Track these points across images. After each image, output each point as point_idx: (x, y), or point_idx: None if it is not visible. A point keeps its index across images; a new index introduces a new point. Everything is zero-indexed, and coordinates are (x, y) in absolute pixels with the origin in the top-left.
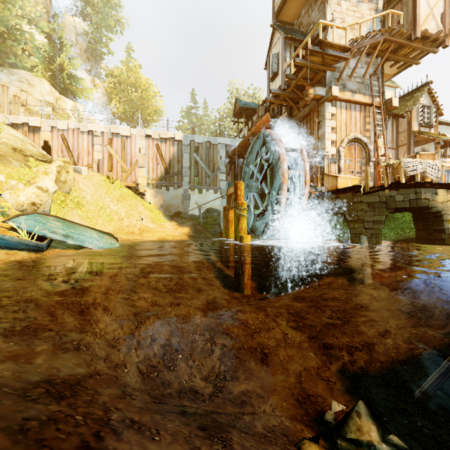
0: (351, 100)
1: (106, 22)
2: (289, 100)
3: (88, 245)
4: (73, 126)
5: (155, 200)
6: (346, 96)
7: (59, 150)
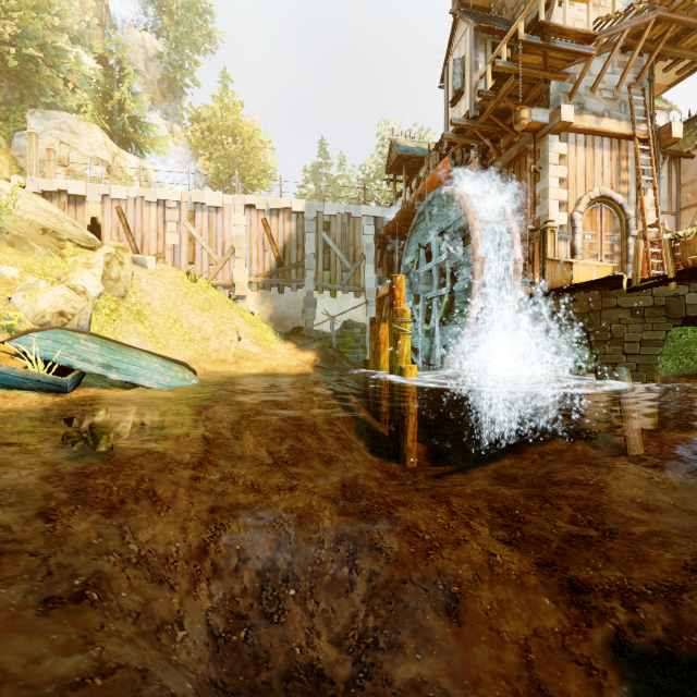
0: (594, 130)
1: (190, 38)
2: (482, 136)
3: (144, 381)
4: (135, 194)
5: (260, 309)
6: (587, 123)
7: (113, 231)
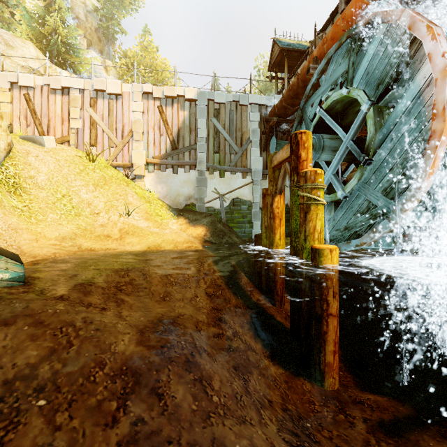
0: None
1: None
2: None
3: None
4: (41, 82)
5: (157, 188)
6: None
7: (22, 116)
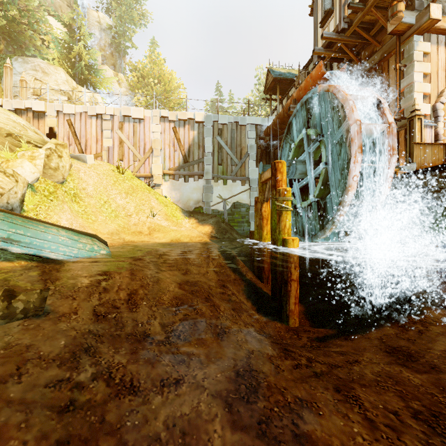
0: None
1: (129, 15)
2: (347, 49)
3: (49, 253)
4: (80, 110)
5: (171, 194)
6: None
7: (65, 137)
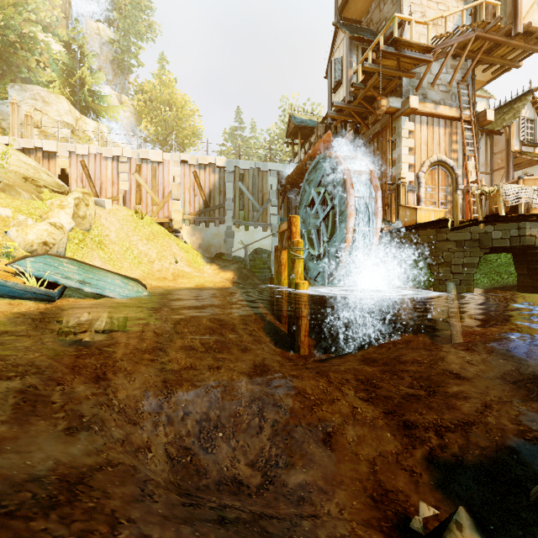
0: (433, 114)
1: (135, 28)
2: (355, 115)
3: (109, 293)
4: (95, 151)
5: (192, 239)
6: (428, 109)
7: (78, 179)
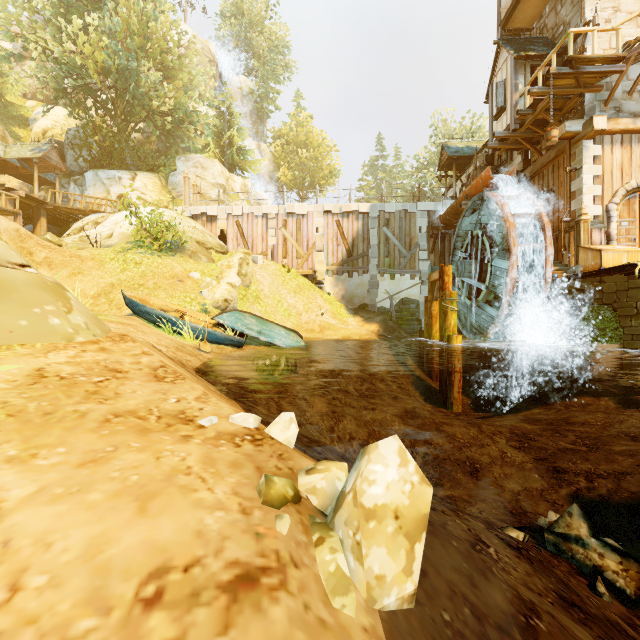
0: (630, 130)
1: (273, 73)
2: (523, 141)
3: (277, 342)
4: (247, 211)
5: (335, 290)
6: (622, 125)
7: (234, 238)
